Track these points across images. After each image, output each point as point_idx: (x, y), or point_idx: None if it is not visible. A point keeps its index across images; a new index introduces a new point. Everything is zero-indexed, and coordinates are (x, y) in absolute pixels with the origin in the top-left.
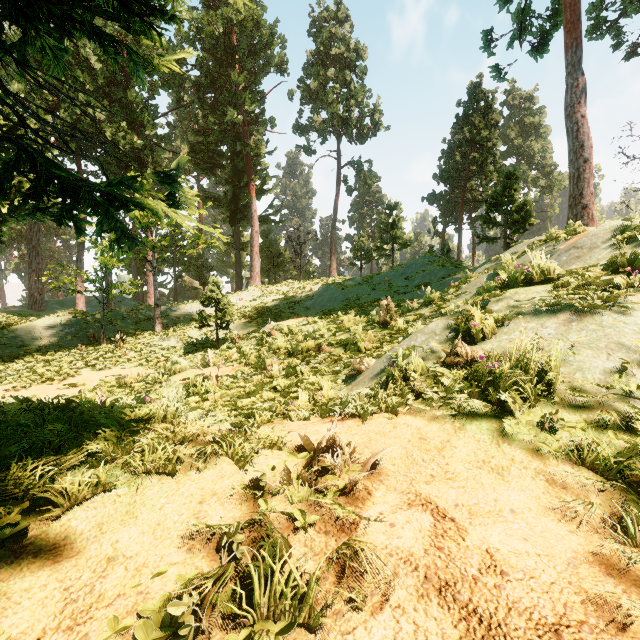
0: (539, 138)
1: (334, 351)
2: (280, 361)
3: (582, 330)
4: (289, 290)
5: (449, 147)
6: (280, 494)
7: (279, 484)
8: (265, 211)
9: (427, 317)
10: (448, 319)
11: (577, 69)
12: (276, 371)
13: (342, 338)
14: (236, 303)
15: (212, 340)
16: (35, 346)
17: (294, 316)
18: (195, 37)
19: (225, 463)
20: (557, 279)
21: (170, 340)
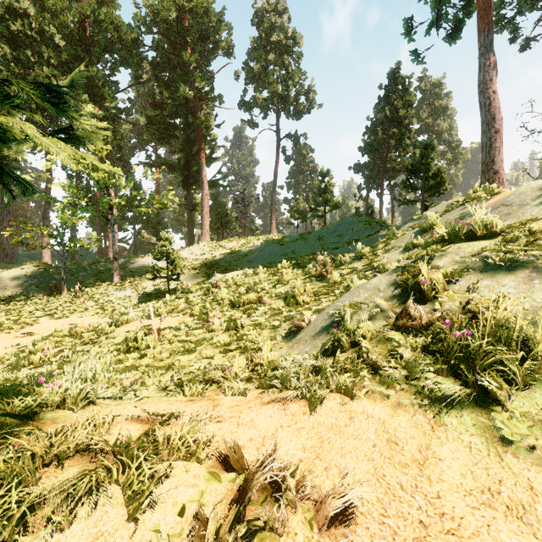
0: (446, 118)
1: (274, 303)
2: (223, 312)
3: None
4: (235, 245)
5: (372, 123)
6: None
7: None
8: (214, 176)
9: (360, 270)
10: (391, 275)
11: (489, 50)
12: (217, 324)
13: (282, 290)
14: (188, 257)
15: (164, 290)
16: (0, 296)
17: (238, 268)
18: (151, 21)
19: (110, 503)
20: (497, 234)
21: (126, 290)
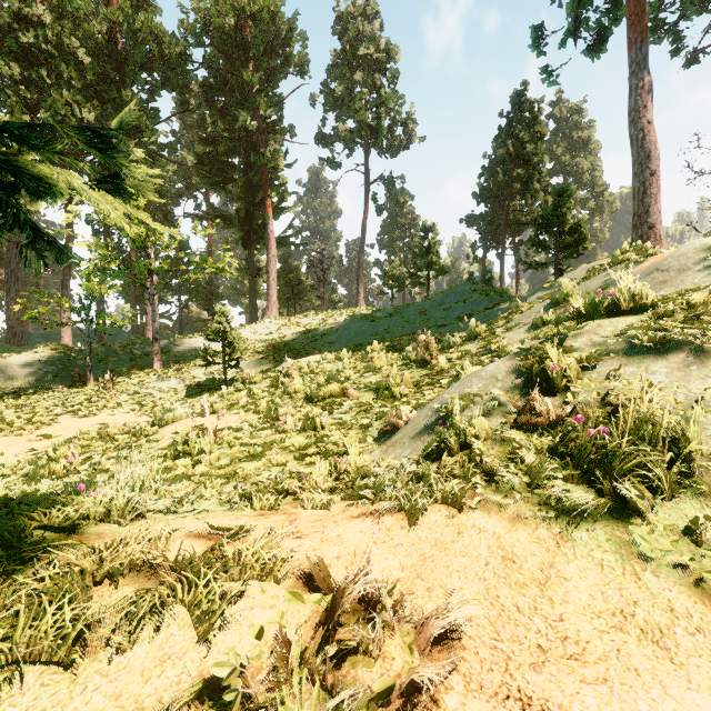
0: (588, 155)
1: (363, 396)
2: (297, 408)
3: (707, 377)
4: (311, 322)
5: (491, 162)
6: (266, 708)
7: (266, 678)
8: (283, 232)
9: (474, 354)
10: (512, 359)
11: (642, 68)
12: (290, 423)
13: (372, 380)
14: (249, 337)
15: (220, 380)
16: (8, 388)
17: (316, 352)
18: (202, 30)
19: (175, 624)
20: (648, 308)
21: (170, 380)
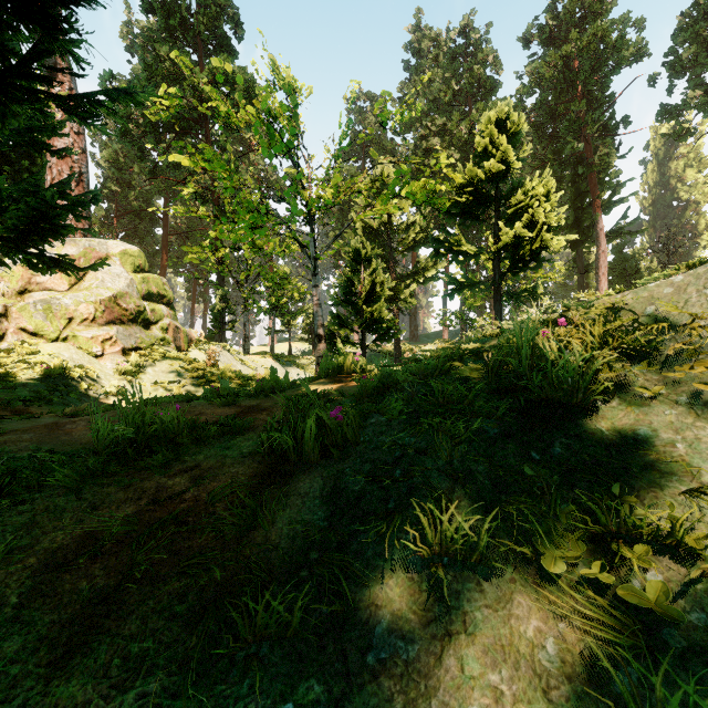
0: None
1: None
2: None
3: None
4: None
5: None
6: None
7: None
8: (615, 225)
9: None
10: None
11: None
12: None
13: None
14: None
15: None
16: None
17: None
18: (534, 86)
19: None
20: None
21: None
